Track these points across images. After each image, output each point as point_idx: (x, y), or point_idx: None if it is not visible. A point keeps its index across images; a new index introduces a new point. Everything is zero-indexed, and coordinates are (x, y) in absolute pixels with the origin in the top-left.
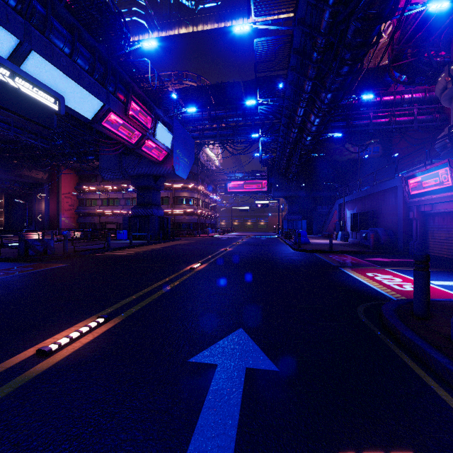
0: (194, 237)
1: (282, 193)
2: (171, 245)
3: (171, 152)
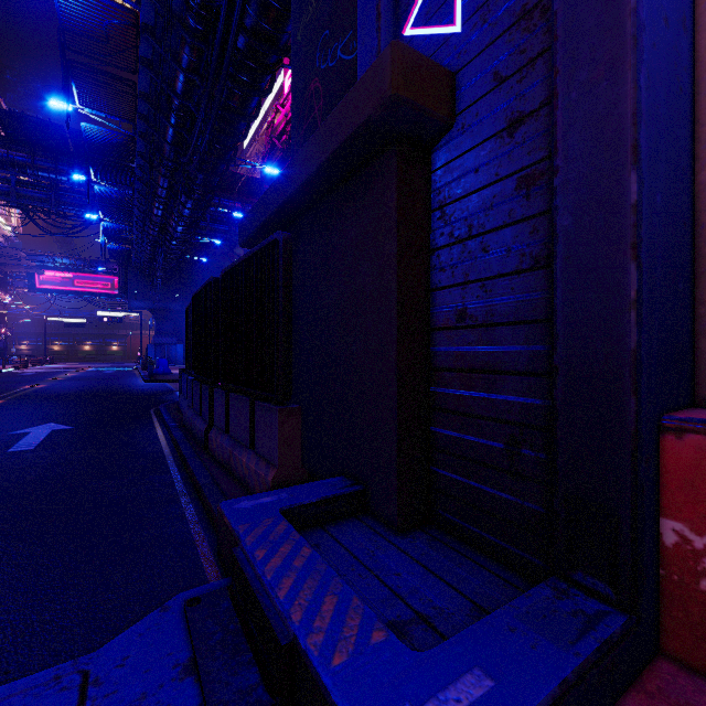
0: None
1: (146, 304)
2: None
3: None
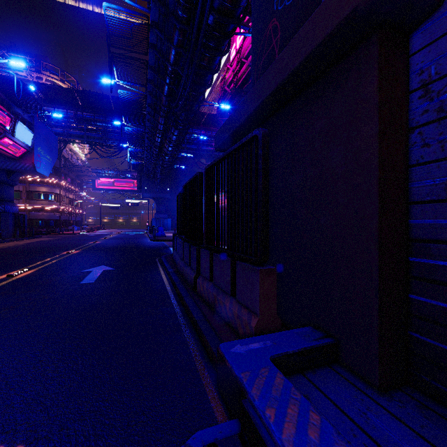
0: (56, 234)
1: (151, 194)
2: (34, 241)
3: (31, 149)
